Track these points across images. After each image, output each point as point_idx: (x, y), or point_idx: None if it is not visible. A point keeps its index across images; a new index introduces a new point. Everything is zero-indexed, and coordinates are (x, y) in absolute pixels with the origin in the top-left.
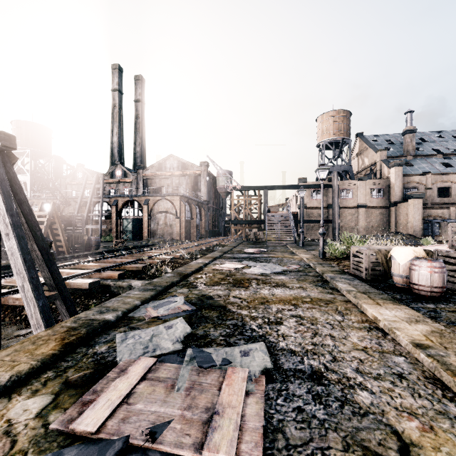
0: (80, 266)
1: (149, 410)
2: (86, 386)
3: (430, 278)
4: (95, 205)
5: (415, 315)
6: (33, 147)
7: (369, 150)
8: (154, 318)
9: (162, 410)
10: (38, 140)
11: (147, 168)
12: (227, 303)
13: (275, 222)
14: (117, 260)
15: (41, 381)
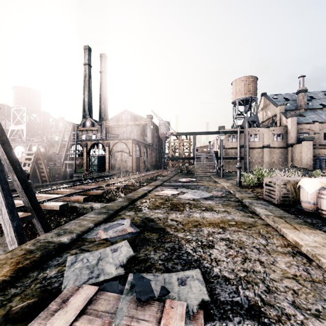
0: (56, 192)
1: None
2: (25, 320)
3: None
4: (71, 146)
5: None
6: (28, 105)
7: (271, 105)
8: (103, 240)
9: None
10: (32, 100)
11: (108, 120)
12: (166, 226)
13: (201, 159)
14: (84, 187)
15: None
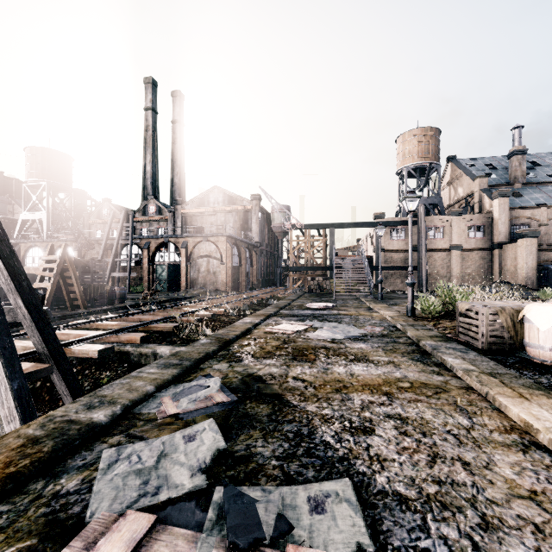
0: (95, 326)
1: None
2: None
3: None
4: (123, 248)
5: None
6: (51, 179)
7: (464, 177)
8: (170, 418)
9: None
10: (57, 170)
11: (186, 203)
12: (284, 390)
13: (345, 269)
14: (143, 317)
15: None
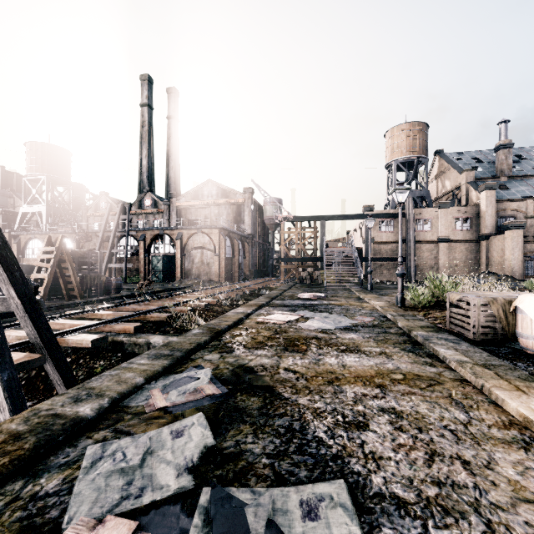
0: (91, 315)
1: None
2: None
3: None
4: (120, 240)
5: None
6: (50, 173)
7: (451, 171)
8: (159, 411)
9: None
10: (56, 164)
11: (181, 196)
12: (276, 382)
13: (335, 260)
14: (137, 307)
15: None
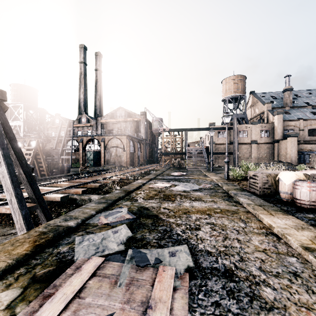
0: (56, 185)
1: (96, 304)
2: (48, 281)
3: (309, 195)
4: (68, 142)
5: (300, 224)
6: (25, 102)
7: (259, 103)
8: (104, 225)
9: (106, 303)
10: (29, 97)
11: (103, 116)
12: (159, 213)
13: (193, 154)
14: (81, 180)
15: (14, 276)
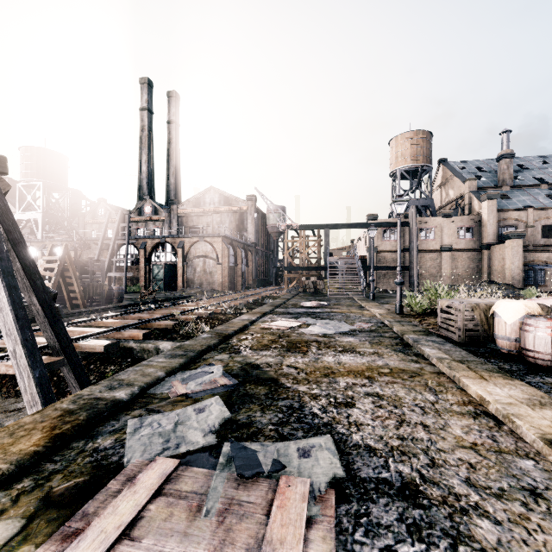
0: (97, 323)
1: (161, 551)
2: (74, 505)
3: (551, 342)
4: (120, 248)
5: (537, 396)
6: (46, 179)
7: (455, 180)
8: (181, 396)
9: (180, 550)
10: (52, 169)
11: (182, 203)
12: (279, 375)
13: (338, 269)
14: (143, 315)
15: (12, 495)
